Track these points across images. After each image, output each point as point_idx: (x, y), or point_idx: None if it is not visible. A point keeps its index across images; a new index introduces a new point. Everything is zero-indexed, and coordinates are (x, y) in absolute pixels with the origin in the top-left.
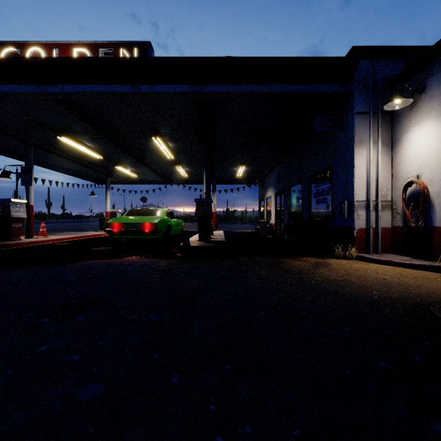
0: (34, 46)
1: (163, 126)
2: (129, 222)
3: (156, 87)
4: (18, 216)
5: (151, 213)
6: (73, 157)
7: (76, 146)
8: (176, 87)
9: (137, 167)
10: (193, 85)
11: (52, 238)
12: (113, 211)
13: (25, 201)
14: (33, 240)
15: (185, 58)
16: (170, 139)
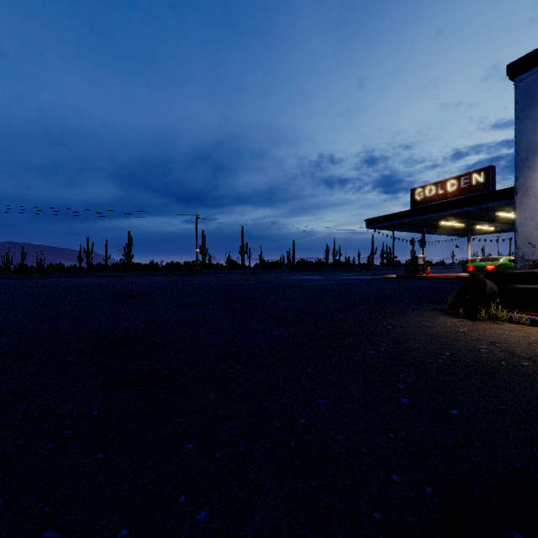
0: (429, 186)
1: (502, 208)
2: (478, 266)
3: (487, 205)
4: (420, 263)
5: (495, 260)
6: (444, 226)
7: (447, 223)
8: (498, 202)
9: (494, 223)
10: (508, 200)
11: (434, 275)
12: (473, 259)
13: (422, 256)
14: (426, 275)
15: (503, 189)
16: (512, 210)
